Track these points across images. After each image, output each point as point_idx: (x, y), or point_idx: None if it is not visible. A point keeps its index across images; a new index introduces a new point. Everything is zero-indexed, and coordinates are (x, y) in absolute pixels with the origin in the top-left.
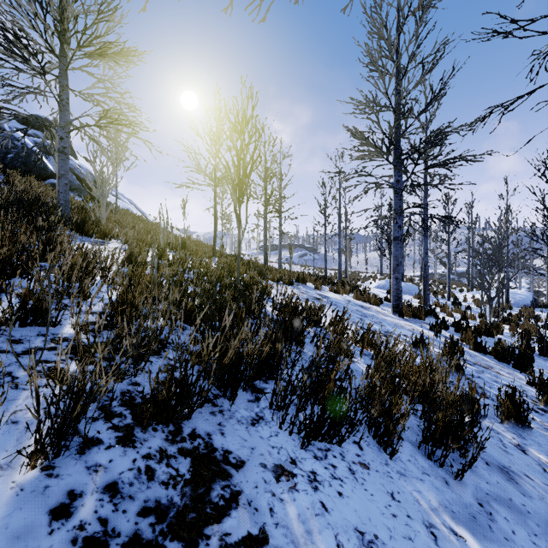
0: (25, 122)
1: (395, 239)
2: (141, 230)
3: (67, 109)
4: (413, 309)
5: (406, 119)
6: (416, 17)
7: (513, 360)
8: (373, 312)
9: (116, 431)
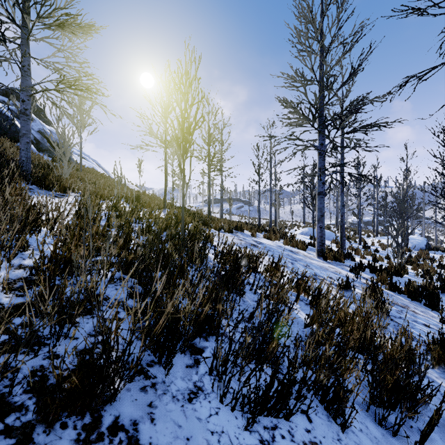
0: (4, 93)
1: (319, 193)
2: (100, 185)
3: (28, 74)
4: (335, 253)
5: (329, 91)
6: (338, 3)
7: (424, 299)
8: (301, 257)
9: (5, 438)
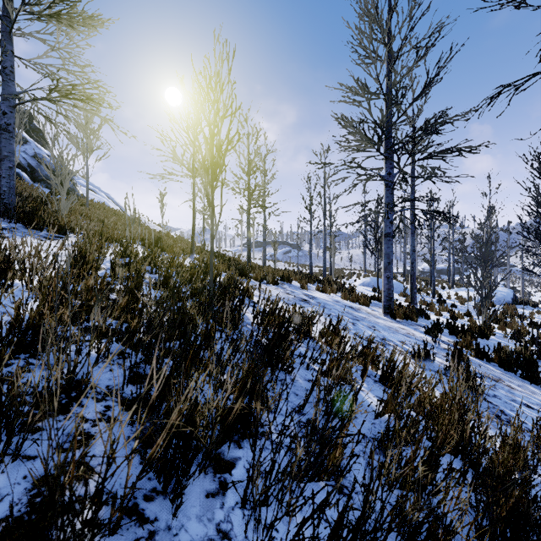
0: None
1: (386, 235)
2: (110, 224)
3: (11, 79)
4: (405, 310)
5: (398, 107)
6: None
7: (521, 370)
8: (364, 314)
9: None
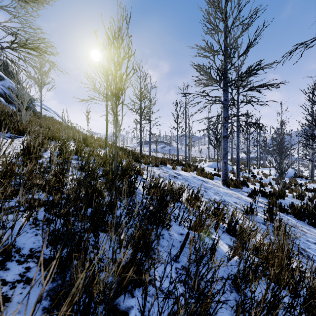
0: None
1: (224, 137)
2: (54, 129)
3: None
4: (235, 182)
5: (231, 59)
6: None
7: (307, 219)
8: (211, 185)
9: None
